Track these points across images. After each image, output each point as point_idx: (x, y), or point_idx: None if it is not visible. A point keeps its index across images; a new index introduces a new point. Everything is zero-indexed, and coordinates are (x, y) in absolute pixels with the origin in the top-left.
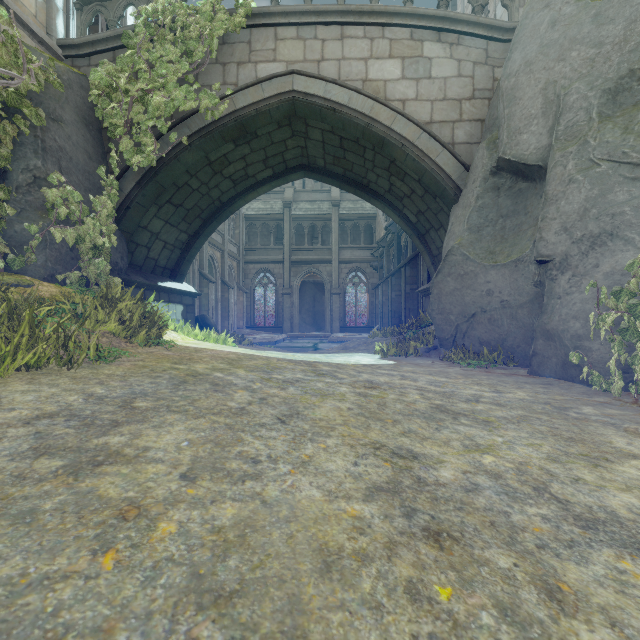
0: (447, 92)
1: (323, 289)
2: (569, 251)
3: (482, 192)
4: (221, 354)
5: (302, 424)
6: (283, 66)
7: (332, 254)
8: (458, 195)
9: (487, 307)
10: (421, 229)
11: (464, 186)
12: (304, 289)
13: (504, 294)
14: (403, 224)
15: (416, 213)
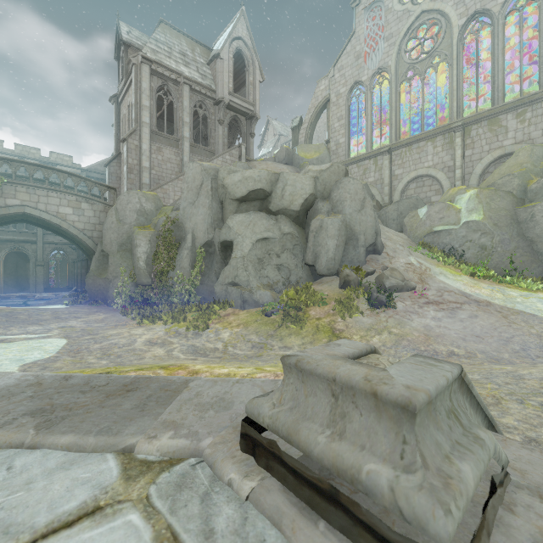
0: (90, 220)
1: (26, 257)
2: (112, 279)
3: (100, 255)
4: (6, 308)
5: (41, 315)
6: (20, 201)
7: (37, 237)
8: (94, 253)
9: (101, 289)
10: (88, 253)
11: (96, 251)
12: (6, 257)
13: (104, 286)
14: (80, 249)
15: (85, 248)
